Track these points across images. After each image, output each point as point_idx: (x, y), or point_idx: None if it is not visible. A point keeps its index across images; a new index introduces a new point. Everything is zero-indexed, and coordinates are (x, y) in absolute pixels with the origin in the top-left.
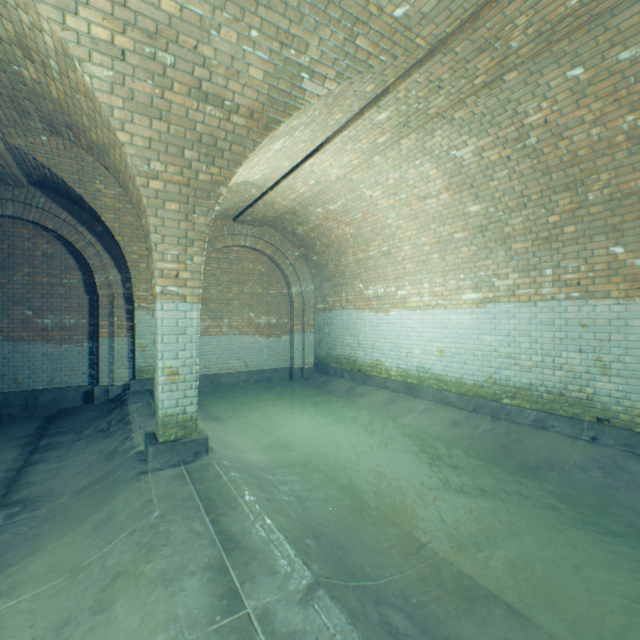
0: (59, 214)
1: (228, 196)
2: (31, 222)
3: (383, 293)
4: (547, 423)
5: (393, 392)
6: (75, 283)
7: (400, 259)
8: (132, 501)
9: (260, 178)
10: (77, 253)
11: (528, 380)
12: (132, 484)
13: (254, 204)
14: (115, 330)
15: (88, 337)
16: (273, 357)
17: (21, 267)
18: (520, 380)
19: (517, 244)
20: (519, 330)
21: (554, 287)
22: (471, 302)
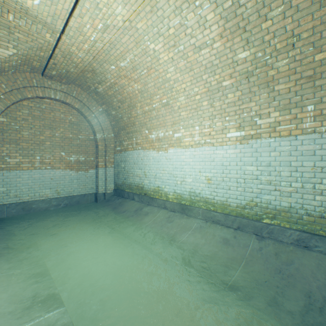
0: None
1: (21, 37)
2: None
3: (163, 136)
4: (310, 243)
5: (171, 212)
6: None
7: (176, 108)
8: None
9: (43, 8)
10: None
11: (288, 203)
12: None
13: (53, 54)
14: None
15: None
16: (82, 186)
17: None
18: (280, 203)
19: (280, 85)
20: (279, 161)
21: (316, 121)
22: (235, 139)
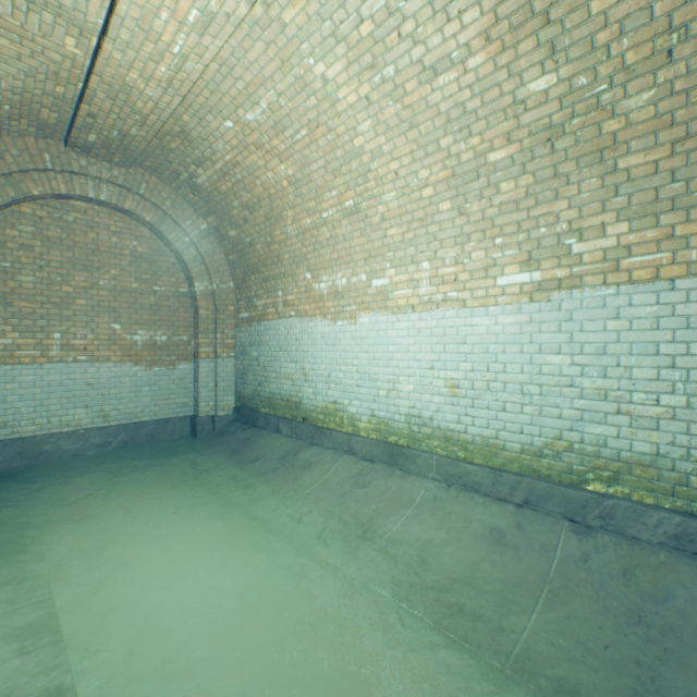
0: None
1: (5, 46)
2: None
3: (346, 286)
4: None
5: (364, 461)
6: None
7: (377, 220)
8: None
9: None
10: None
11: (652, 446)
12: None
13: (85, 89)
14: None
15: None
16: (161, 400)
17: None
18: (631, 445)
19: (633, 157)
20: (629, 341)
21: None
22: (518, 290)
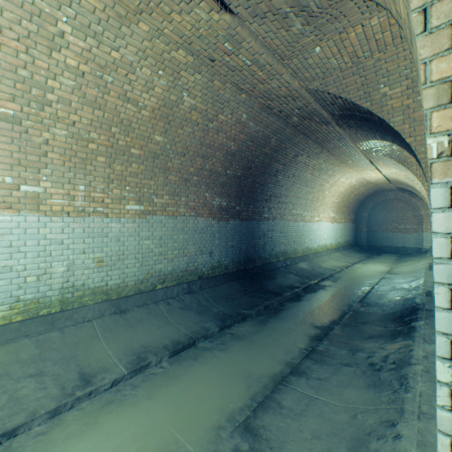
0: (404, 195)
1: None
2: (396, 199)
3: None
4: None
5: None
6: (409, 215)
7: None
8: (423, 259)
9: None
10: (410, 206)
11: None
12: (424, 258)
13: None
14: (423, 230)
15: (413, 232)
16: None
17: (393, 212)
18: None
19: None
20: None
21: None
22: None
